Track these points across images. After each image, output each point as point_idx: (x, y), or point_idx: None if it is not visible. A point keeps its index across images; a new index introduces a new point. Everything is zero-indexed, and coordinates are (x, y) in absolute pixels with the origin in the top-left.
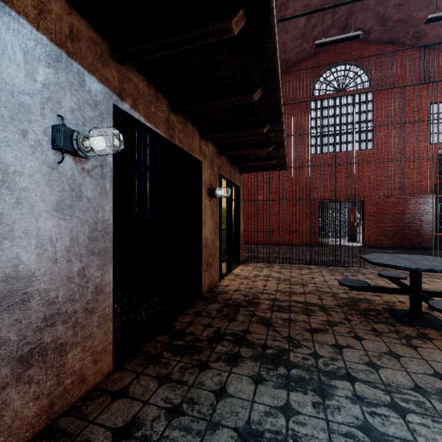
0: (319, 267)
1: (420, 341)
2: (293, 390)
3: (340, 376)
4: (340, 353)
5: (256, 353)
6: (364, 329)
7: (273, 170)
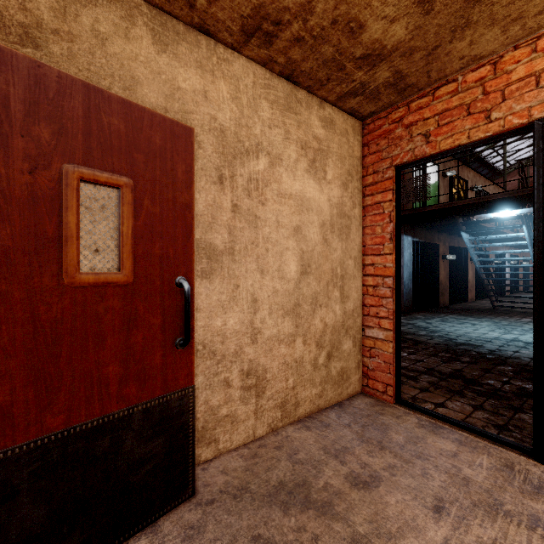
0: None
1: None
2: None
3: None
4: None
5: None
6: None
7: None
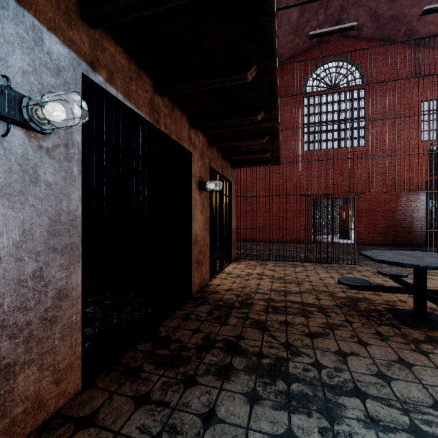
0: (313, 265)
1: (430, 346)
2: (295, 411)
3: (347, 391)
4: (344, 362)
5: (251, 363)
6: (367, 332)
7: (267, 165)
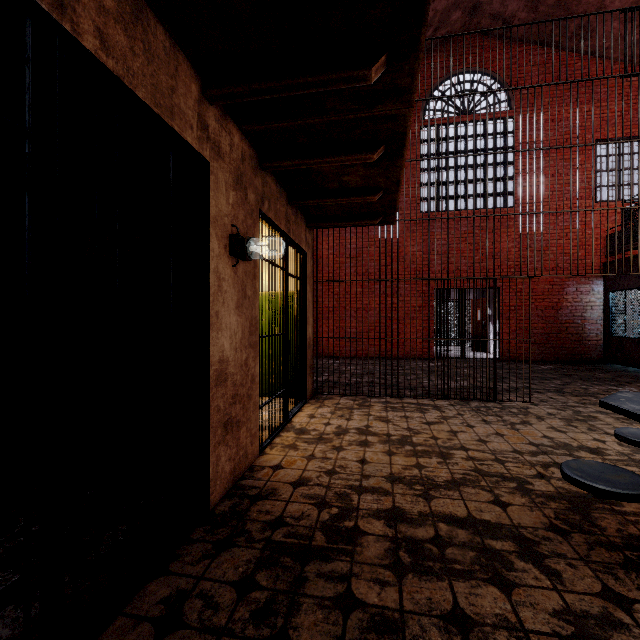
0: (453, 404)
1: None
2: None
3: None
4: None
5: None
6: None
7: (371, 222)
